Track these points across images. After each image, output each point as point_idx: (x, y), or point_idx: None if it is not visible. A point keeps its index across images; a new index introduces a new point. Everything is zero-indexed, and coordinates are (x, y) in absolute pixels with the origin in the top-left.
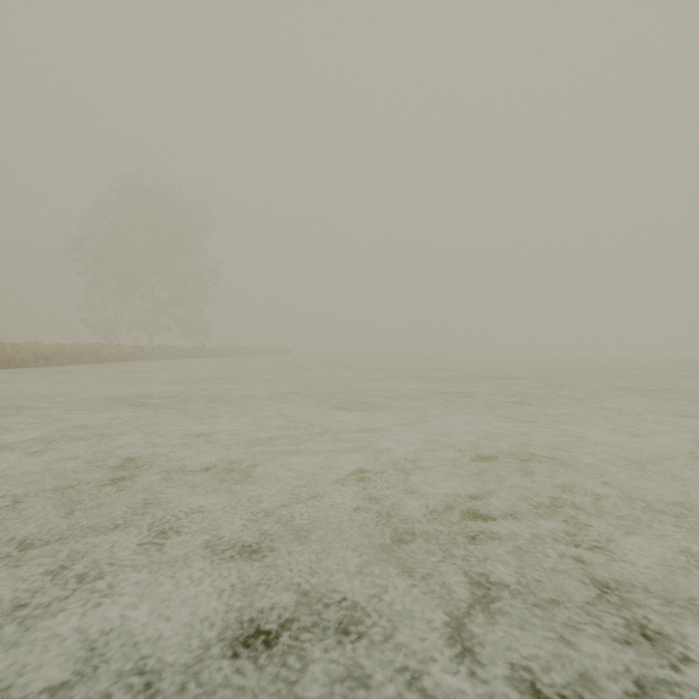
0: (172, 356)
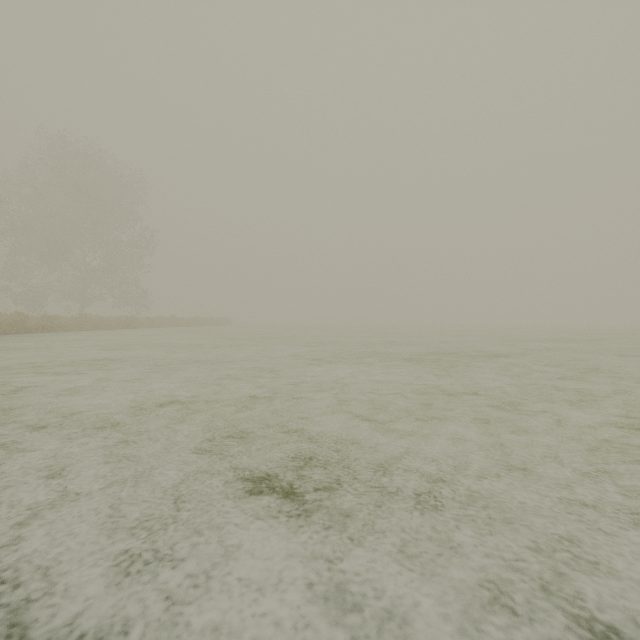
0: (93, 327)
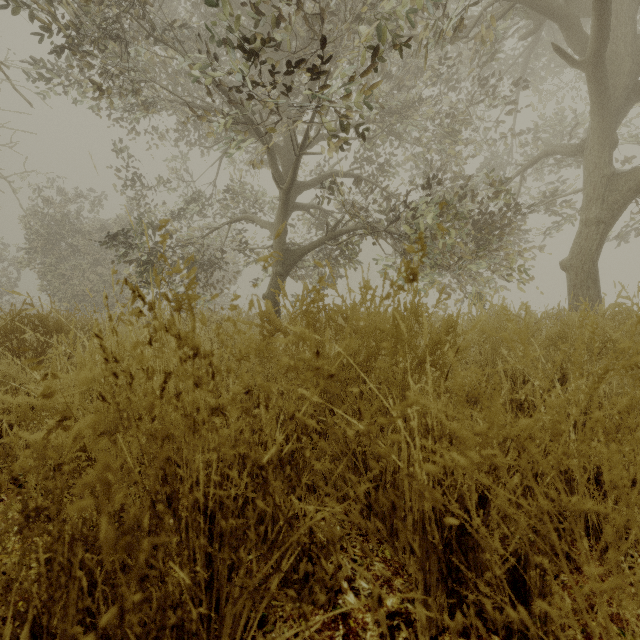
0: None
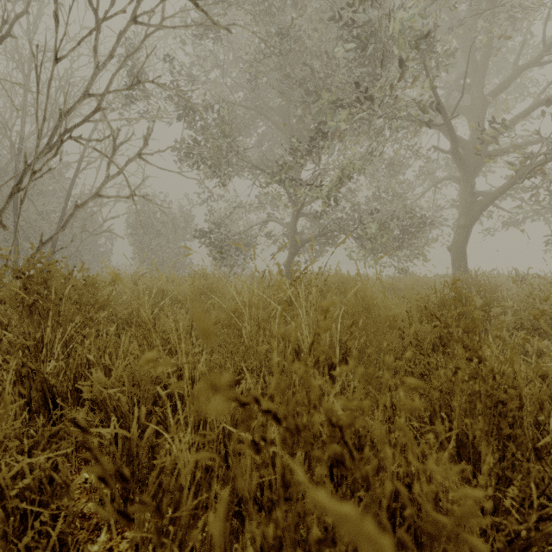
0: None
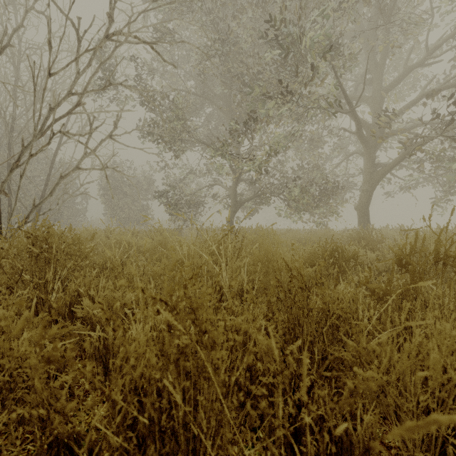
0: None
